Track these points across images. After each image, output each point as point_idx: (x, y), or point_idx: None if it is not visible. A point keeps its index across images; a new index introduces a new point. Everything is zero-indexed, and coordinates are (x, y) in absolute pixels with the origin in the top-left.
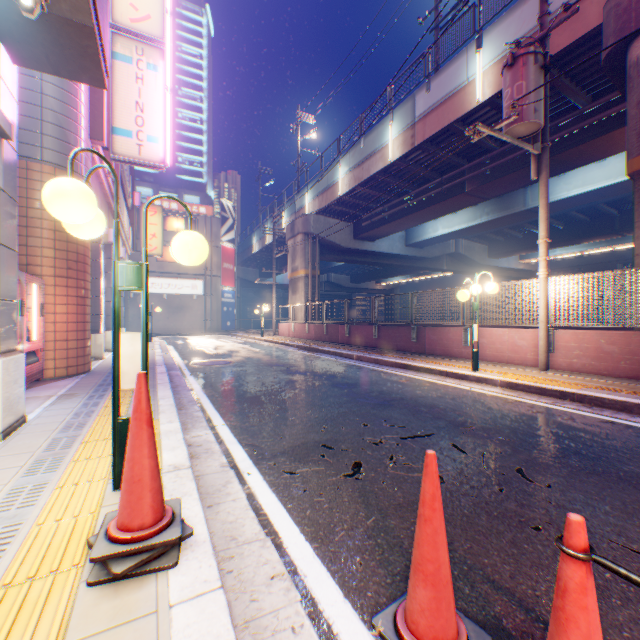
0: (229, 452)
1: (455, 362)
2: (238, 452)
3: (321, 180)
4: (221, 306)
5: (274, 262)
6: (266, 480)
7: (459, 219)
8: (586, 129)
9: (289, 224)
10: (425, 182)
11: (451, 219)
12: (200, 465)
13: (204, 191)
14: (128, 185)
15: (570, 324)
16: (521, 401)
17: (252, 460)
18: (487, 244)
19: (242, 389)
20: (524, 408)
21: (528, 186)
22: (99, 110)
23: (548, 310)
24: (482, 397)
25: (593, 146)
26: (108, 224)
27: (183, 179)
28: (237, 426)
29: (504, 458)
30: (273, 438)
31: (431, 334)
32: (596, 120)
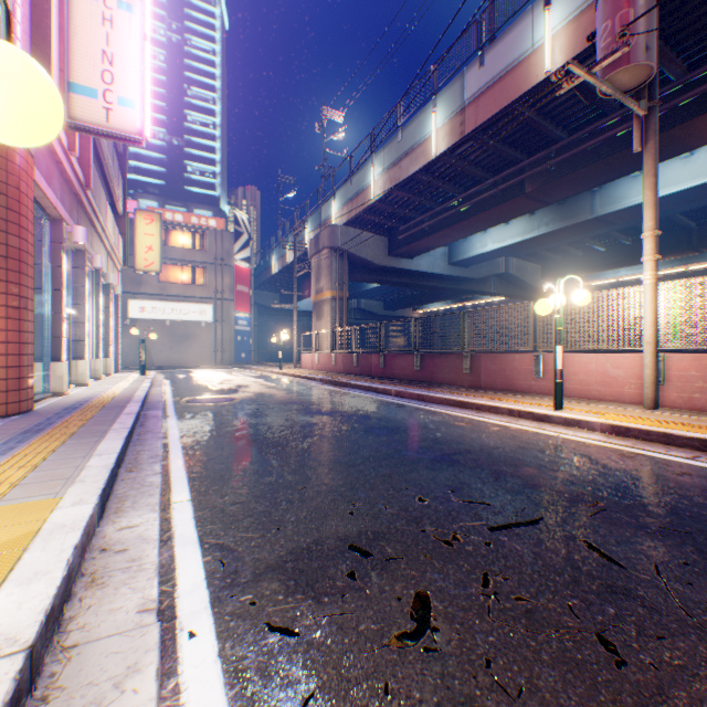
0: (172, 567)
1: (525, 398)
2: (189, 567)
3: (350, 185)
4: (234, 335)
5: (295, 282)
6: (223, 659)
7: (512, 231)
8: (681, 107)
9: (313, 238)
10: (474, 184)
11: (503, 232)
12: (95, 609)
13: (217, 205)
14: (115, 184)
15: (691, 345)
16: (645, 454)
17: (210, 590)
18: (541, 264)
19: (237, 436)
20: (658, 466)
21: (596, 190)
22: (44, 51)
23: (657, 327)
24: (584, 448)
25: (688, 130)
26: (76, 222)
27: (193, 191)
28: (208, 504)
29: (704, 580)
30: (263, 530)
31: (489, 363)
32: (695, 94)
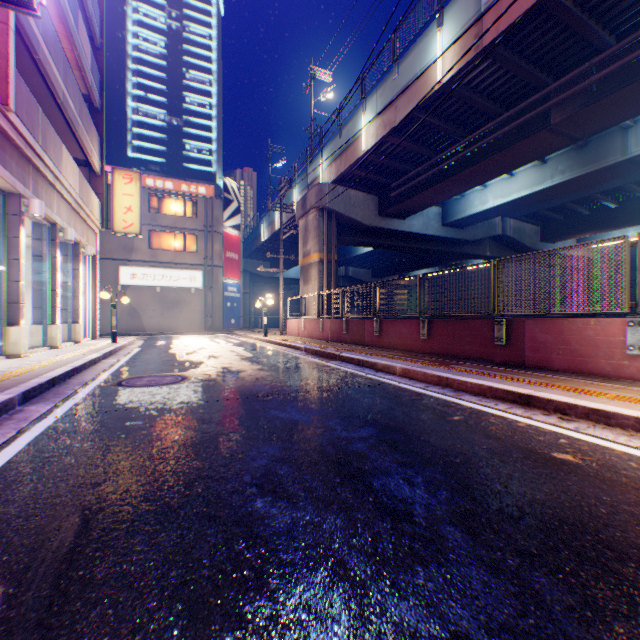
0: None
1: (627, 390)
2: None
3: (339, 138)
4: (224, 301)
5: (281, 245)
6: None
7: (518, 184)
8: None
9: (300, 199)
10: (482, 124)
11: (507, 185)
12: None
13: (213, 181)
14: (82, 134)
15: None
16: None
17: None
18: (540, 225)
19: (81, 507)
20: None
21: (631, 125)
22: None
23: None
24: None
25: None
26: None
27: (191, 168)
28: None
29: None
30: None
31: (539, 331)
32: None
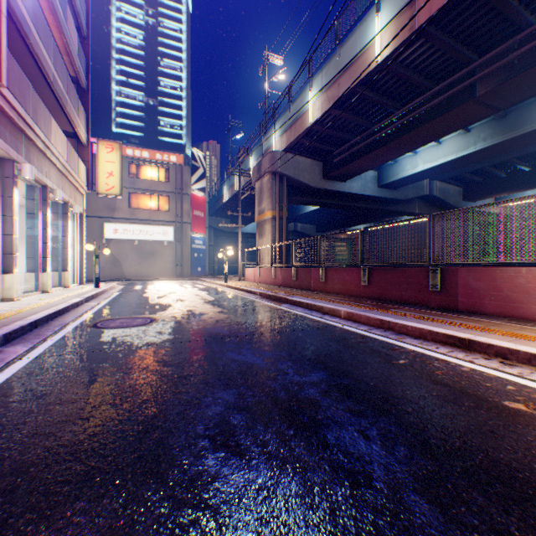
0: None
1: None
2: None
3: (289, 112)
4: (191, 252)
5: (240, 204)
6: None
7: (445, 150)
8: None
9: (256, 165)
10: (414, 98)
11: (434, 151)
12: None
13: (183, 151)
14: (70, 109)
15: None
16: None
17: None
18: (462, 186)
19: (27, 463)
20: None
21: None
22: None
23: None
24: None
25: None
26: None
27: (165, 141)
28: None
29: None
30: None
31: (472, 279)
32: None
